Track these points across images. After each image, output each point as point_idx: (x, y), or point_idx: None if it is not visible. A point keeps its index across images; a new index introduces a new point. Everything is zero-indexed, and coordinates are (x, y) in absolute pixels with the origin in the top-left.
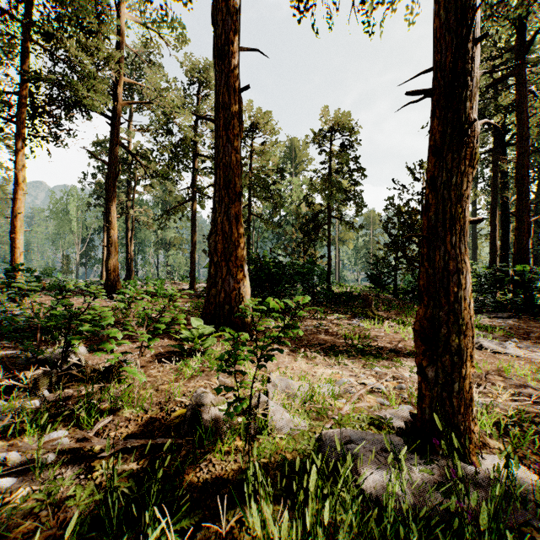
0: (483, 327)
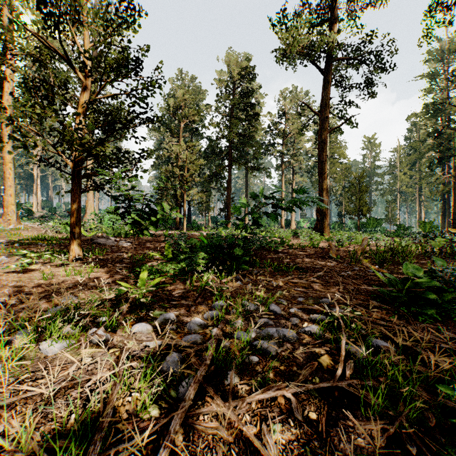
0: None
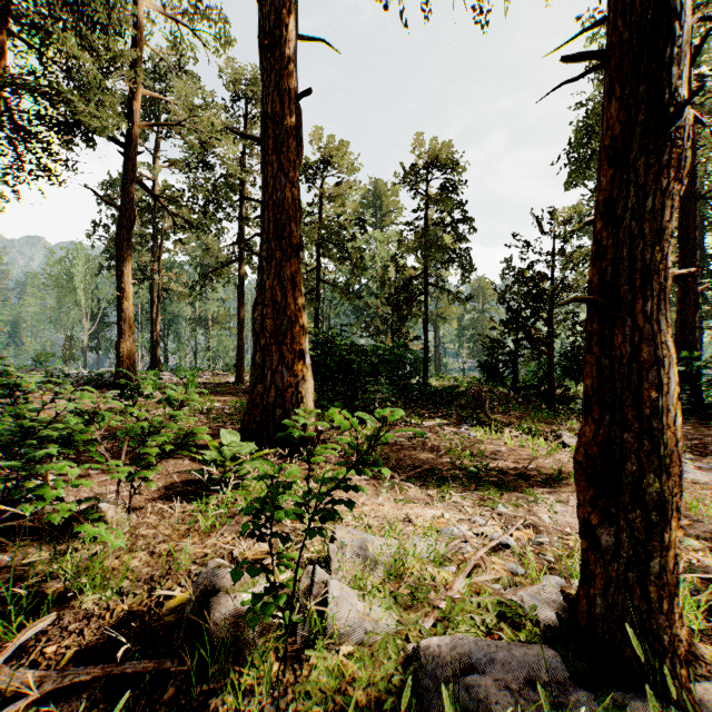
0: None
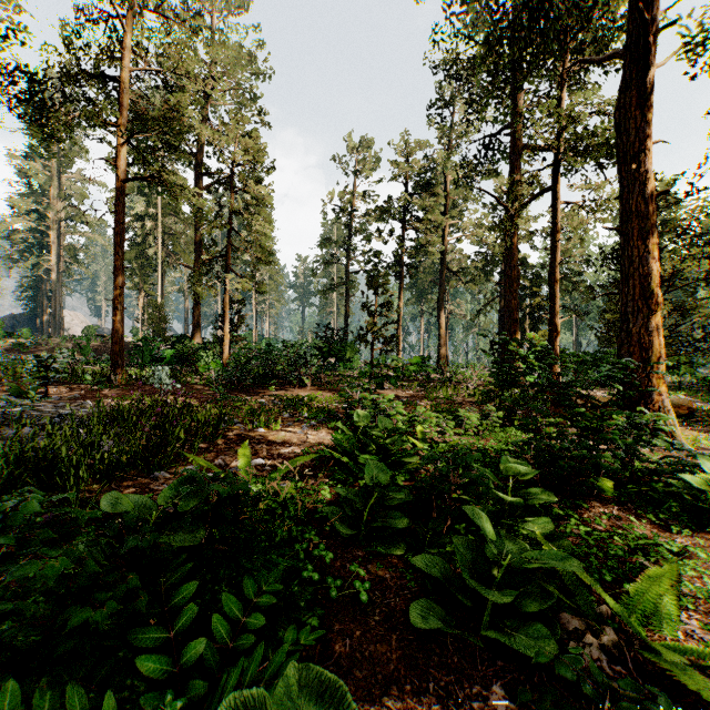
0: (703, 398)
